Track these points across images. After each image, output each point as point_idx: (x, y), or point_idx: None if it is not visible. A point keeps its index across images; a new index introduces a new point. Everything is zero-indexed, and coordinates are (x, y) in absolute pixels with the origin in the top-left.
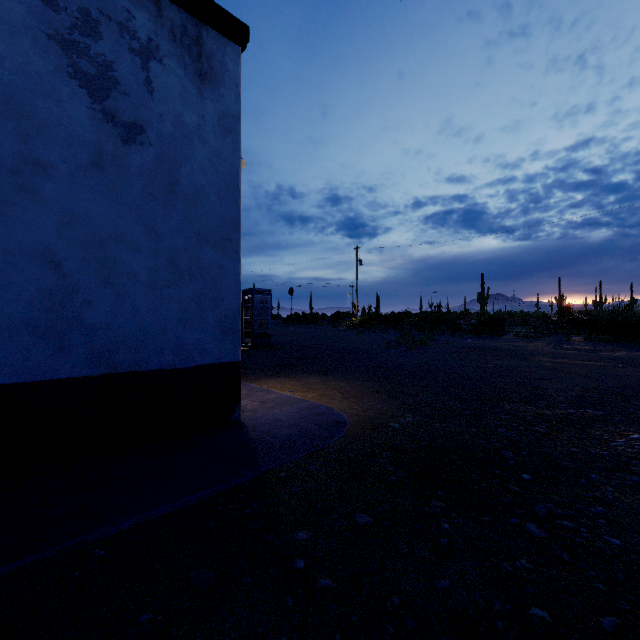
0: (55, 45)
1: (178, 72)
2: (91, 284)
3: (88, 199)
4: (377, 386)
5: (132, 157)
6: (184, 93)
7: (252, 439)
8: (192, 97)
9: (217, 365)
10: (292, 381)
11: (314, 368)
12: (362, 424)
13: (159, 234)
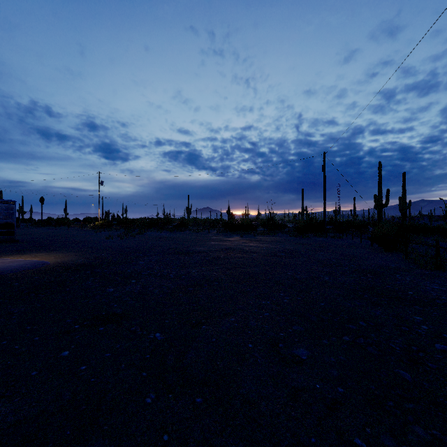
0: None
1: None
2: None
3: None
4: (78, 253)
5: None
6: None
7: None
8: None
9: None
10: (26, 255)
11: (45, 249)
12: (56, 263)
13: None
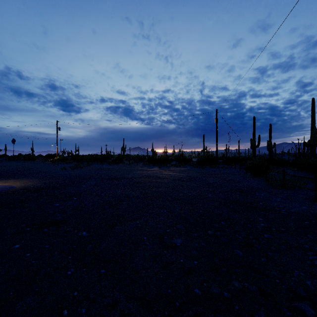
0: None
1: None
2: None
3: None
4: (38, 180)
5: None
6: None
7: None
8: None
9: None
10: None
11: (14, 177)
12: (20, 187)
13: None
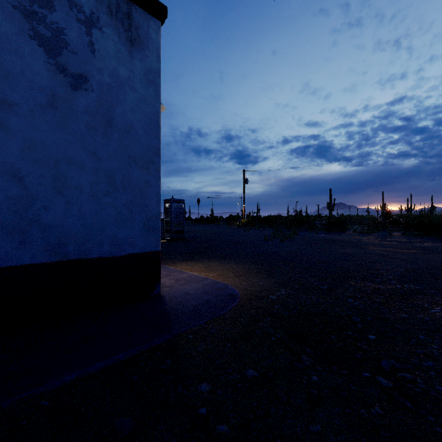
0: (19, 14)
1: (114, 38)
2: (47, 194)
3: (45, 130)
4: (259, 268)
5: (79, 99)
6: (118, 53)
7: (168, 308)
8: (124, 57)
9: (143, 254)
10: (198, 264)
11: (214, 255)
12: (249, 296)
13: (99, 157)
